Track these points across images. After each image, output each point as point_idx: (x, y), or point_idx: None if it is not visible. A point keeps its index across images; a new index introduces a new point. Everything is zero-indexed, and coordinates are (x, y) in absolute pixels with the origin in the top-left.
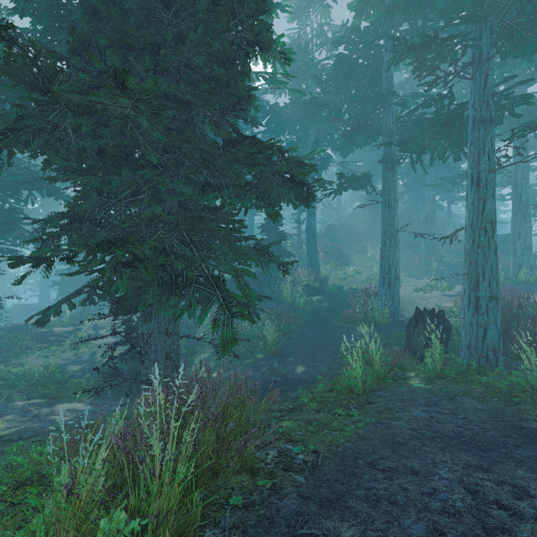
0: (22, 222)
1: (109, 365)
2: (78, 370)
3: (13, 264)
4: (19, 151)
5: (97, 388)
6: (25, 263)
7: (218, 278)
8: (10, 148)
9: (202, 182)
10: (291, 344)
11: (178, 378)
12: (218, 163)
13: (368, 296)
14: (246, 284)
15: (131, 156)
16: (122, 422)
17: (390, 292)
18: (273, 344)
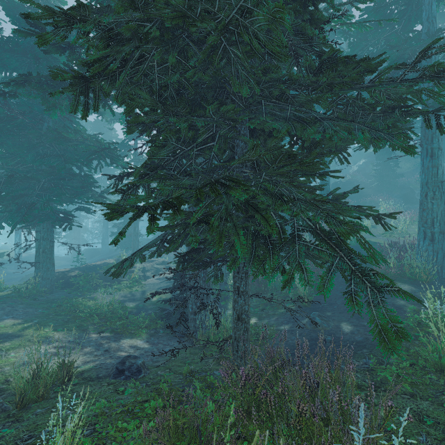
0: (93, 185)
1: (180, 322)
2: (134, 307)
3: (108, 215)
4: (104, 95)
5: (173, 350)
6: (122, 212)
7: (332, 234)
8: (96, 91)
9: (292, 117)
10: (322, 296)
11: (248, 342)
12: (299, 99)
13: (405, 251)
14: (366, 242)
15: (204, 100)
16: (210, 404)
17: (433, 247)
18: (306, 296)
